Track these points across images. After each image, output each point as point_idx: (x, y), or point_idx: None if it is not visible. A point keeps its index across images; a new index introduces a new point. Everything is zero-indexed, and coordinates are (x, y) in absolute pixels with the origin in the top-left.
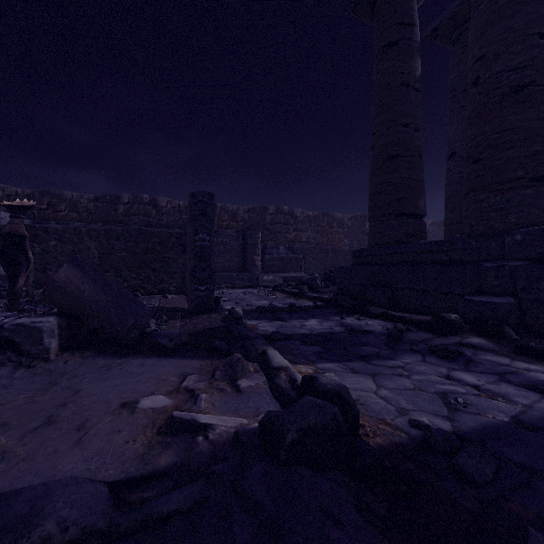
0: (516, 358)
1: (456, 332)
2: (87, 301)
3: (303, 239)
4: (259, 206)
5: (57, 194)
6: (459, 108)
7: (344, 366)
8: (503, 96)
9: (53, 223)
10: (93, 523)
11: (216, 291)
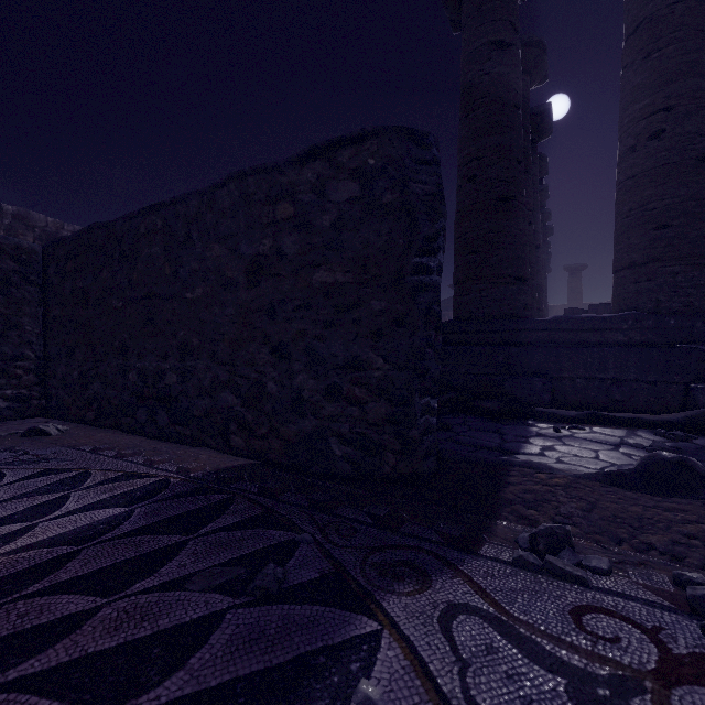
0: None
1: None
2: None
3: None
4: None
5: None
6: None
7: None
8: (698, 161)
9: None
10: None
11: None
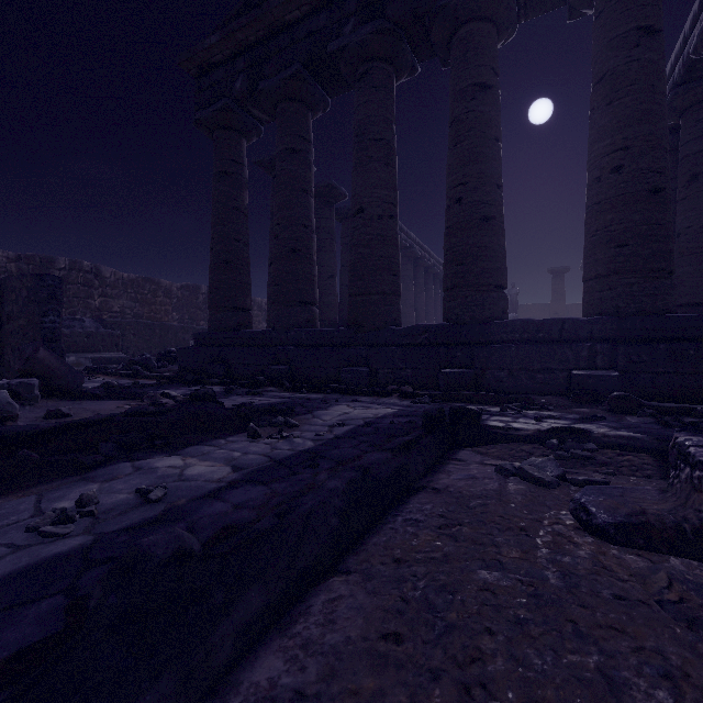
0: (284, 392)
1: (263, 386)
2: (56, 369)
3: (115, 308)
4: (39, 256)
5: None
6: None
7: None
8: (288, 253)
9: None
10: (160, 409)
11: None
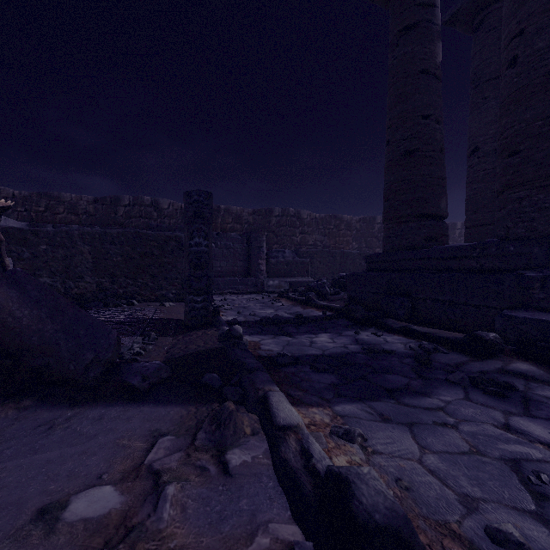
0: None
1: (496, 355)
2: (26, 331)
3: (310, 242)
4: (264, 208)
5: (55, 196)
6: (482, 99)
7: (369, 409)
8: (548, 76)
9: (49, 225)
10: None
11: (218, 298)
